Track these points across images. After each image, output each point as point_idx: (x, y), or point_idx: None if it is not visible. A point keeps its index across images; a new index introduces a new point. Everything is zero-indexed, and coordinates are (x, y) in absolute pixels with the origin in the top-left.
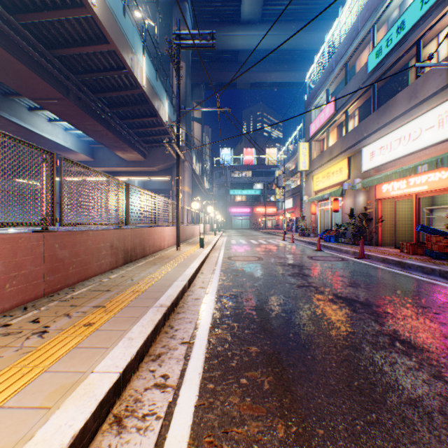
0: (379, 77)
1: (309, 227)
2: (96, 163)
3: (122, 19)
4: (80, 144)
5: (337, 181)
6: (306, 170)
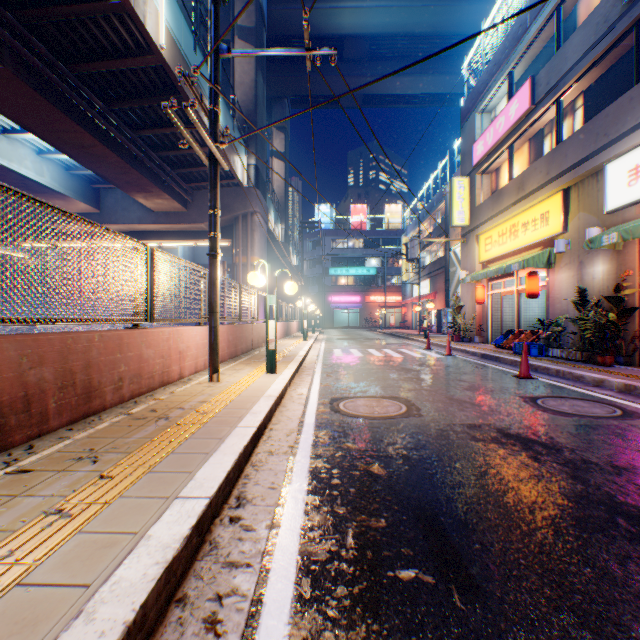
0: None
1: (472, 326)
2: (103, 216)
3: None
4: (71, 181)
5: (537, 239)
6: (464, 225)
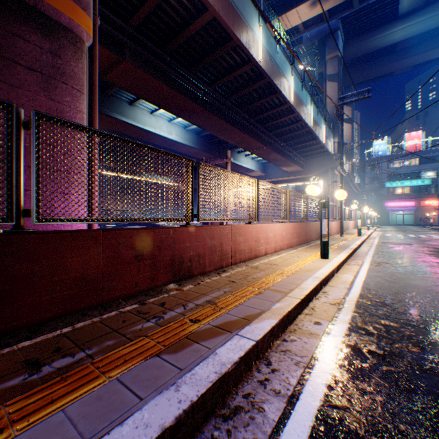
0: None
1: None
2: (266, 176)
3: (300, 95)
4: (258, 166)
5: None
6: None
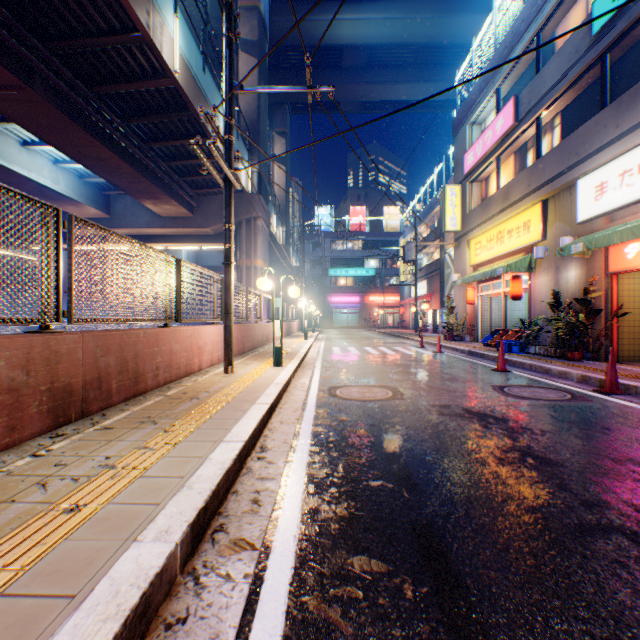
0: (620, 37)
1: (463, 326)
2: (113, 221)
3: None
4: (84, 189)
5: (520, 245)
6: (456, 231)
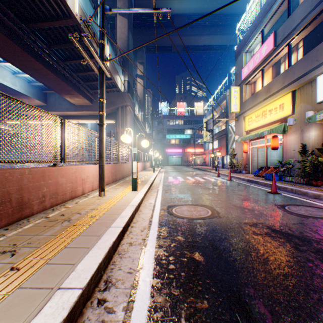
0: None
1: (241, 165)
2: (48, 107)
3: None
4: (31, 89)
5: (277, 118)
6: (237, 112)
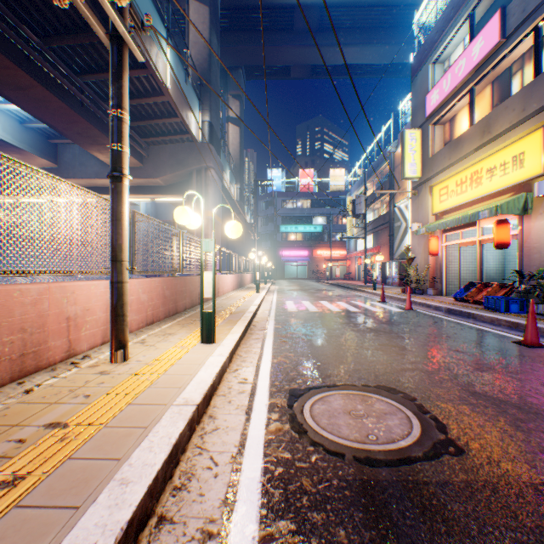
0: None
1: (425, 278)
2: (61, 171)
3: None
4: (26, 135)
5: (507, 184)
6: (416, 177)
